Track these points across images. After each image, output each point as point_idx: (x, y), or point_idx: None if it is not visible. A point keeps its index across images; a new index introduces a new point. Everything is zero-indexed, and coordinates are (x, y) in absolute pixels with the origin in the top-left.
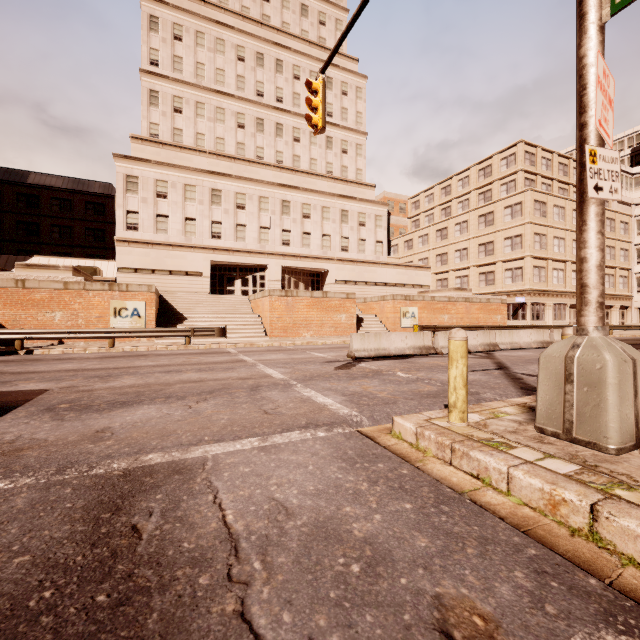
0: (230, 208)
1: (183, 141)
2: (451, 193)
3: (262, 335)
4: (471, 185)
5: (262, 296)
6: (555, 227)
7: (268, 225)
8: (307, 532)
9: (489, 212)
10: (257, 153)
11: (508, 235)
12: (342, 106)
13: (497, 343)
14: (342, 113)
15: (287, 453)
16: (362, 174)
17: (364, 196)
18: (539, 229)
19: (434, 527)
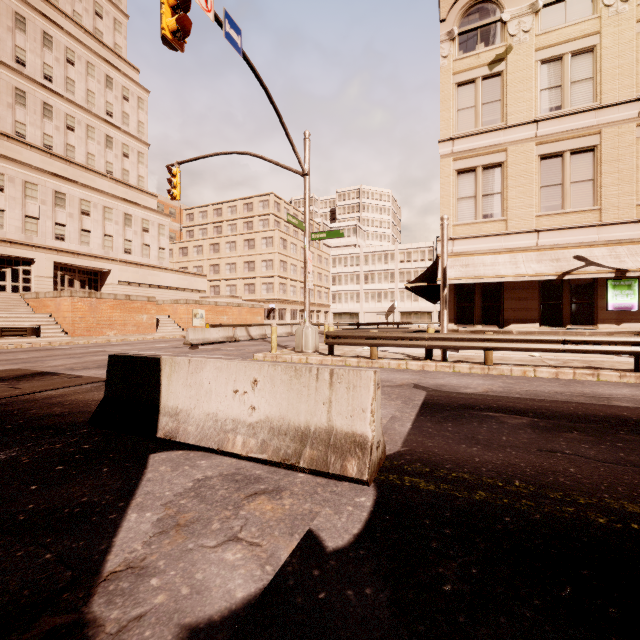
0: None
1: None
2: (222, 215)
3: (62, 335)
4: (238, 214)
5: (56, 296)
6: (292, 257)
7: (37, 215)
8: None
9: (252, 239)
10: (17, 128)
11: (264, 259)
12: (123, 110)
13: (266, 334)
14: (123, 117)
15: None
16: (144, 182)
17: (147, 203)
18: (283, 258)
19: None
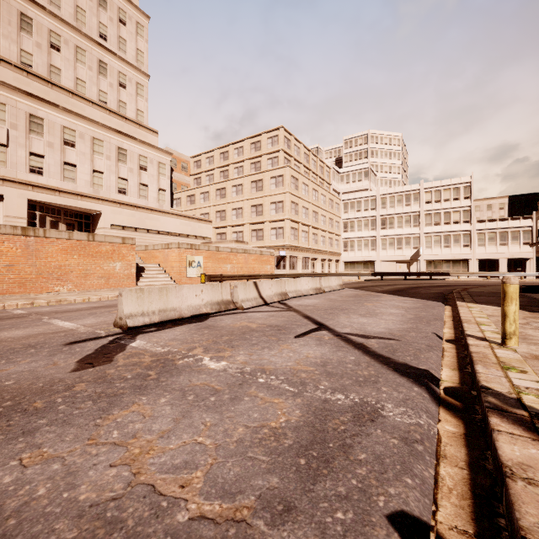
0: None
1: None
2: (229, 159)
3: None
4: (245, 155)
5: None
6: (303, 199)
7: (4, 141)
8: None
9: (259, 179)
10: None
11: (273, 200)
12: (119, 34)
13: (286, 292)
14: (119, 42)
15: None
16: (144, 116)
17: (146, 140)
18: (294, 199)
19: None
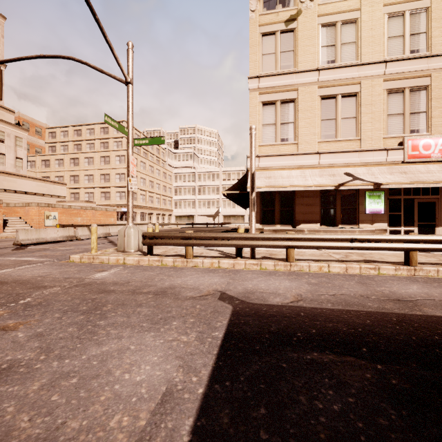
0: None
1: None
2: (82, 135)
3: None
4: (96, 135)
5: None
6: (141, 172)
7: None
8: (59, 272)
9: (107, 156)
10: None
11: (118, 172)
12: None
13: (110, 233)
14: None
15: (32, 268)
16: None
17: (3, 117)
18: None
19: (91, 267)
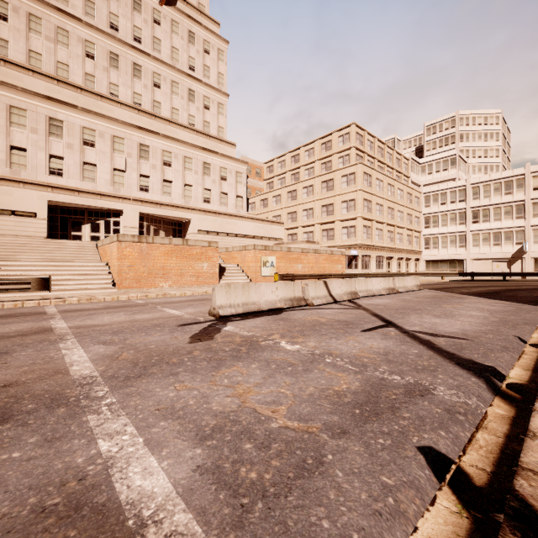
0: (75, 143)
1: (9, 55)
2: (299, 161)
3: (109, 286)
4: (315, 156)
5: (110, 241)
6: (377, 195)
7: (123, 168)
8: None
9: (330, 179)
10: (111, 90)
11: (345, 199)
12: (204, 63)
13: (356, 291)
14: (204, 70)
15: None
16: (224, 132)
17: (226, 153)
18: (367, 196)
19: None
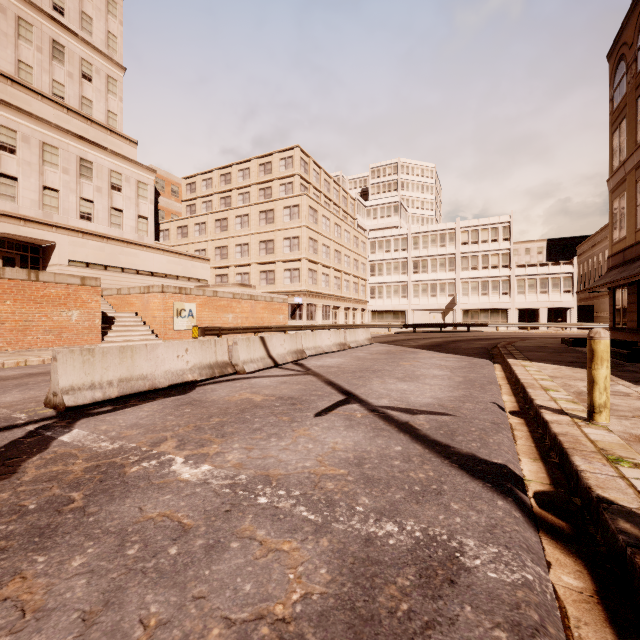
0: None
1: None
2: (231, 182)
3: None
4: (252, 178)
5: None
6: (324, 235)
7: None
8: None
9: (270, 209)
10: None
11: (287, 235)
12: (83, 9)
13: (303, 349)
14: (83, 19)
15: None
16: (117, 120)
17: (120, 151)
18: (313, 234)
19: None
